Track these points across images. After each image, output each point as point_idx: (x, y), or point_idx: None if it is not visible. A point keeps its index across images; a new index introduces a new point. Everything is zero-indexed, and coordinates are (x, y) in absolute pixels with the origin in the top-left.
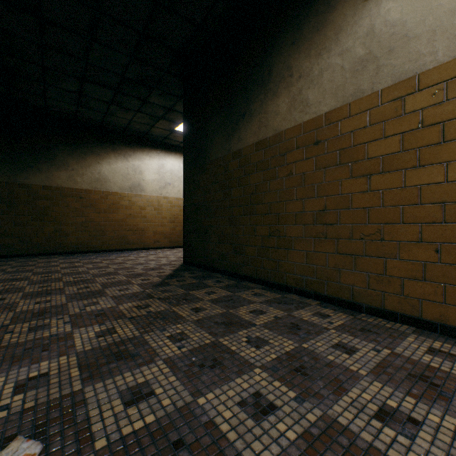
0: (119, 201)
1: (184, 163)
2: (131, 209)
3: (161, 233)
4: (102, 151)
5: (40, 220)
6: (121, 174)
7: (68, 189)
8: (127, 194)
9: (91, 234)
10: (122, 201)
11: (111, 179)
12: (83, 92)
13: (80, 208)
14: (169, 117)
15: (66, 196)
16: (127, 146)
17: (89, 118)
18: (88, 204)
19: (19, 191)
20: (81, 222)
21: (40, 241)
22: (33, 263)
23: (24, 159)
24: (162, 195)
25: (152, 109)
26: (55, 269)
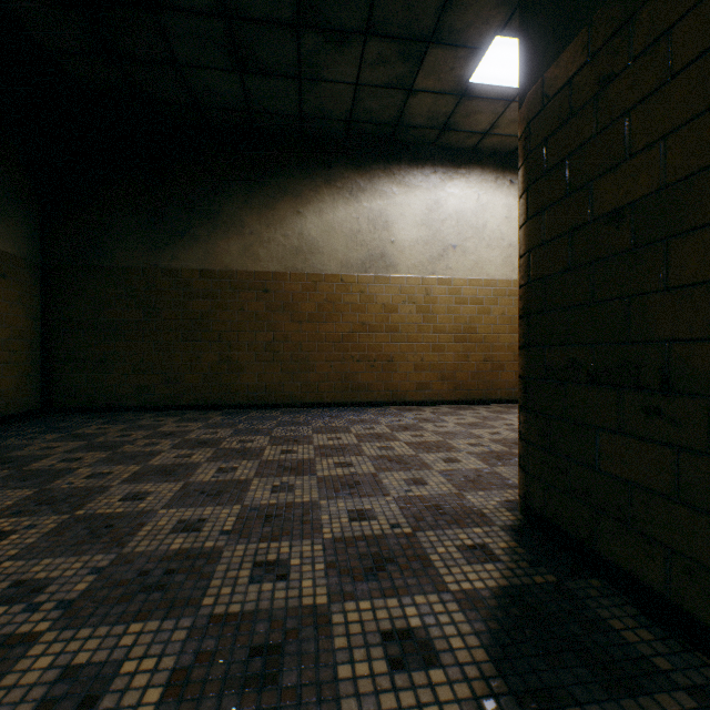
0: (339, 296)
1: (529, 47)
2: (364, 312)
3: (432, 367)
4: (306, 187)
5: (196, 339)
6: (343, 233)
7: (243, 274)
8: (357, 279)
9: (284, 367)
10: (345, 294)
11: (323, 247)
12: (230, 2)
13: (263, 313)
14: (454, 23)
15: (239, 289)
16: (357, 168)
17: (274, 111)
18: (279, 303)
19: (162, 283)
20: (266, 343)
21: (196, 382)
22: (133, 438)
23: (170, 222)
24: (435, 276)
25: (401, 3)
26: (109, 479)
